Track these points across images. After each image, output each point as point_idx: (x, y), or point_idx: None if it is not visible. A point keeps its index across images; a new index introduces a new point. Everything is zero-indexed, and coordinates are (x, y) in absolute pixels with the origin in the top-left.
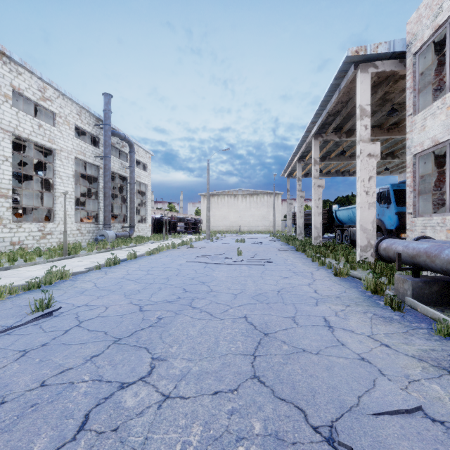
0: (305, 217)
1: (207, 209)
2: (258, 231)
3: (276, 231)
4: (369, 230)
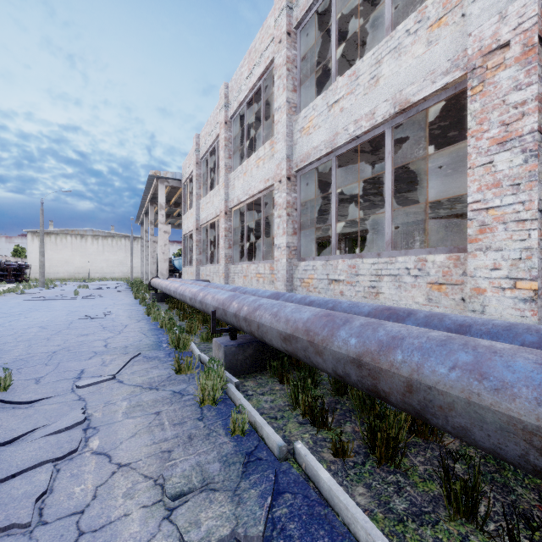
0: None
1: (40, 253)
2: (114, 278)
3: (136, 278)
4: (165, 275)
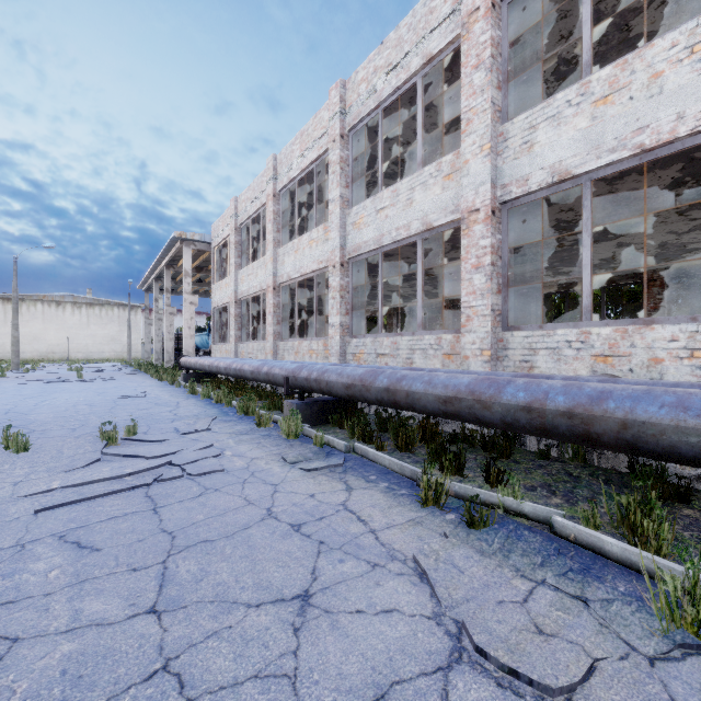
0: None
1: (13, 326)
2: (103, 359)
3: (134, 359)
4: (191, 353)
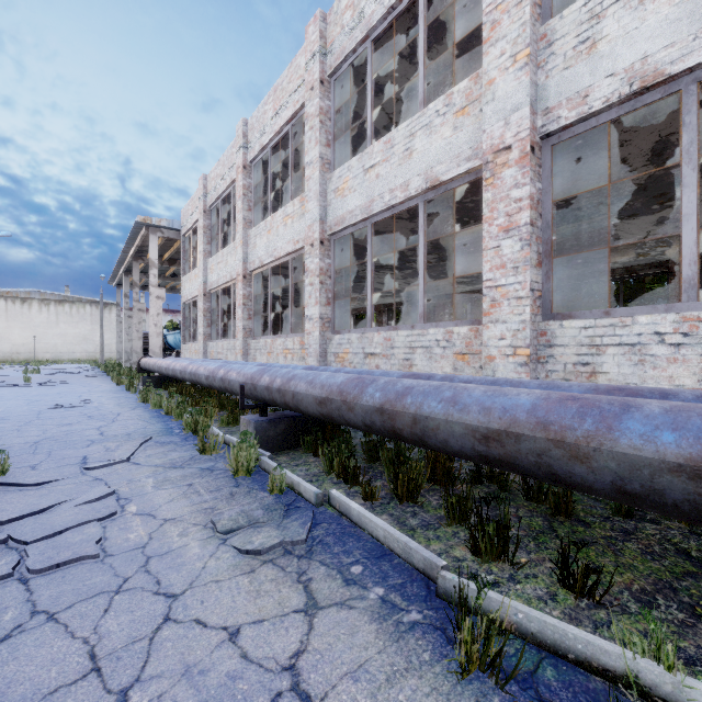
0: (145, 340)
1: None
2: (74, 360)
3: (108, 360)
4: (158, 353)
